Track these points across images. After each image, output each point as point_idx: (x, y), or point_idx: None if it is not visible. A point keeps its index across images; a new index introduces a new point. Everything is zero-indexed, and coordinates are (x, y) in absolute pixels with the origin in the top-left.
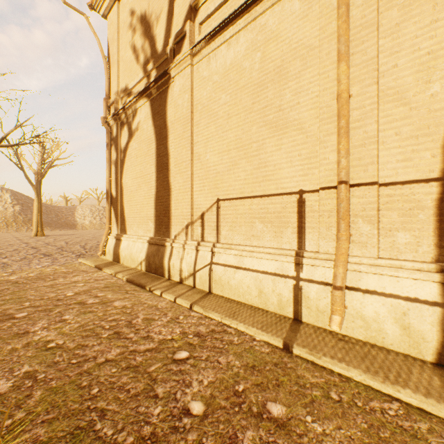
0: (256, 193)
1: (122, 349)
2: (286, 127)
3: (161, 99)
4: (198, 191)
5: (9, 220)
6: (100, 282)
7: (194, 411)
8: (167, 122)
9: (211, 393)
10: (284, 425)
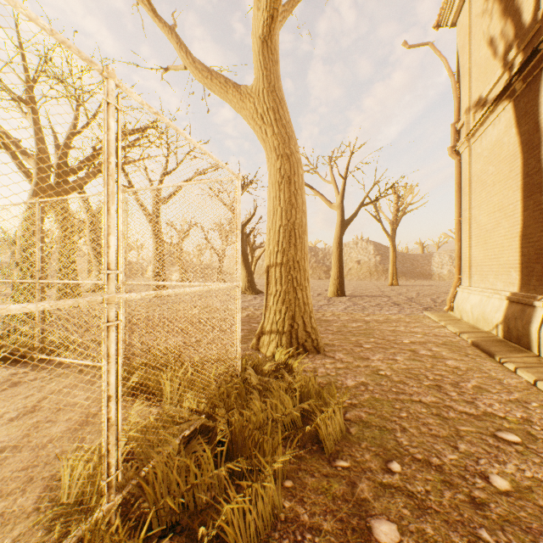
0: None
1: (437, 399)
2: None
3: (529, 92)
4: None
5: (371, 269)
6: (439, 337)
7: (493, 482)
8: (539, 122)
9: (529, 486)
10: None
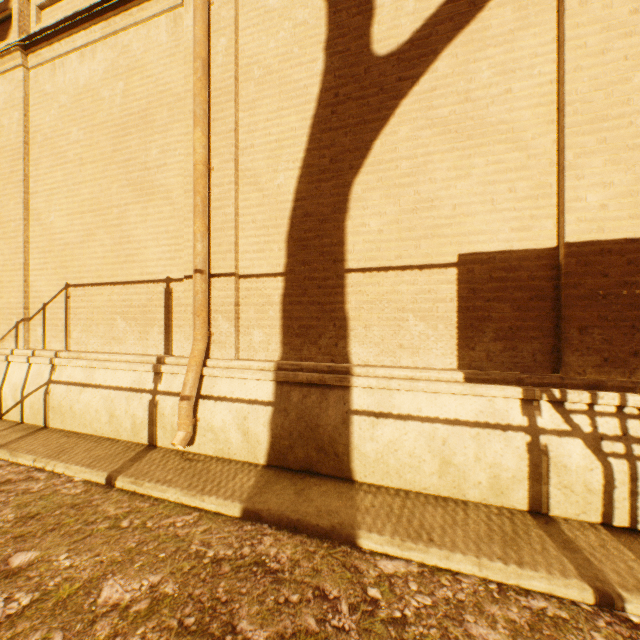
0: (118, 278)
1: None
2: (152, 193)
3: None
4: (37, 269)
5: None
6: None
7: None
8: None
9: None
10: (17, 573)
